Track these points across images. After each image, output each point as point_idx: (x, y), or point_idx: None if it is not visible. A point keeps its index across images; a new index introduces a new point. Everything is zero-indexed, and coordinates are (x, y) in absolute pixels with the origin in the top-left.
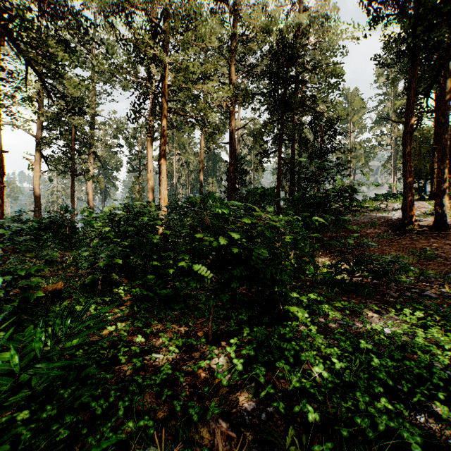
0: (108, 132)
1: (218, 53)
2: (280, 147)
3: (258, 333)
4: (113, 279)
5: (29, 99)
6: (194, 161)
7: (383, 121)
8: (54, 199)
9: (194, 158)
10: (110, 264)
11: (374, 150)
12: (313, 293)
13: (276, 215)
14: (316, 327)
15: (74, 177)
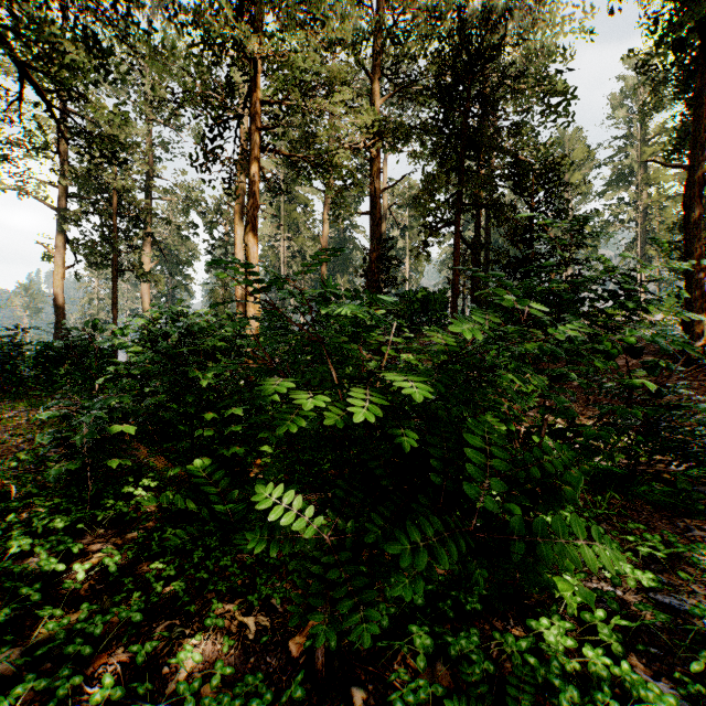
0: (176, 203)
1: (350, 47)
2: (457, 217)
3: (474, 699)
4: (138, 459)
5: (45, 147)
6: (312, 249)
7: (623, 181)
8: (94, 312)
9: (312, 244)
10: (113, 436)
11: (608, 229)
12: (568, 508)
13: (470, 329)
14: (618, 634)
15: (117, 274)
